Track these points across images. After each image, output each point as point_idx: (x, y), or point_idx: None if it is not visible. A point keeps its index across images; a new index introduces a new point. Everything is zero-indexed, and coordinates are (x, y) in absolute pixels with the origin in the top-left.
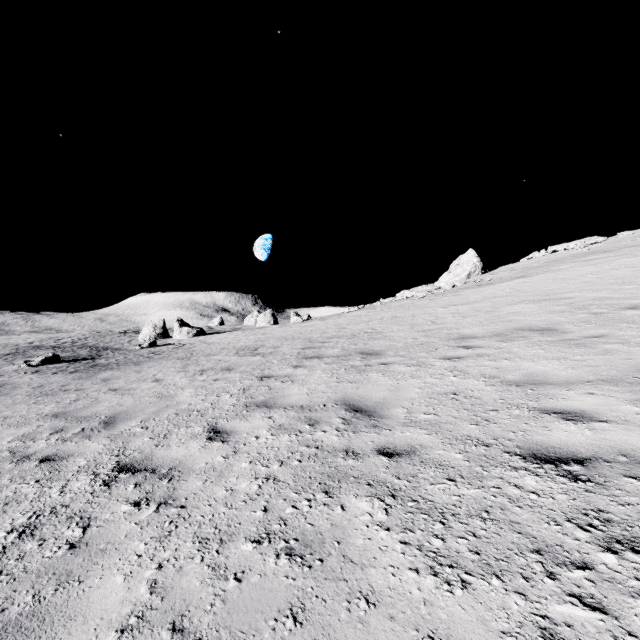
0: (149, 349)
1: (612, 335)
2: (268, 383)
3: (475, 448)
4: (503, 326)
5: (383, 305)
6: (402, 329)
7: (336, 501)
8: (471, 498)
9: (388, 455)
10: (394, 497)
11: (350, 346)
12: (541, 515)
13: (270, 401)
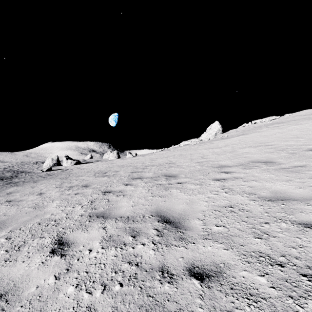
0: (47, 172)
1: (309, 165)
2: (108, 197)
3: (272, 268)
4: (242, 160)
5: (174, 148)
6: (186, 161)
7: None
8: None
9: (199, 277)
10: None
11: (158, 171)
12: None
13: (107, 212)
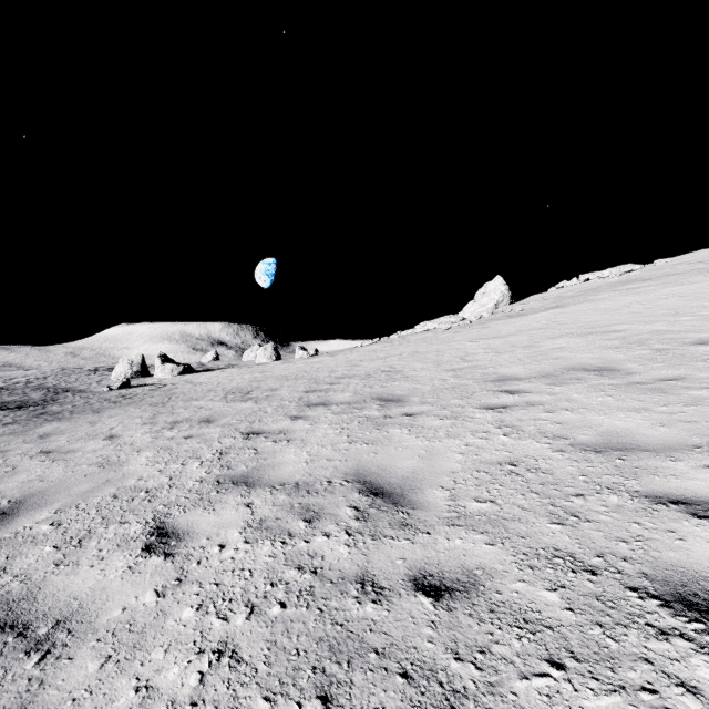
0: (120, 391)
1: (692, 377)
2: (255, 443)
3: (575, 577)
4: (549, 365)
5: (401, 338)
6: (426, 367)
7: None
8: None
9: (432, 593)
10: None
11: (364, 389)
12: None
13: (253, 474)
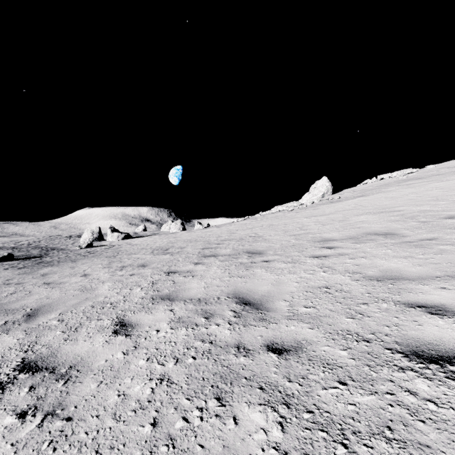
0: (86, 249)
1: (441, 238)
2: (173, 278)
3: (357, 344)
4: (354, 231)
5: (262, 216)
6: (278, 234)
7: (228, 411)
8: (368, 408)
9: (277, 352)
10: (288, 406)
11: (239, 247)
12: (450, 434)
13: (173, 294)
